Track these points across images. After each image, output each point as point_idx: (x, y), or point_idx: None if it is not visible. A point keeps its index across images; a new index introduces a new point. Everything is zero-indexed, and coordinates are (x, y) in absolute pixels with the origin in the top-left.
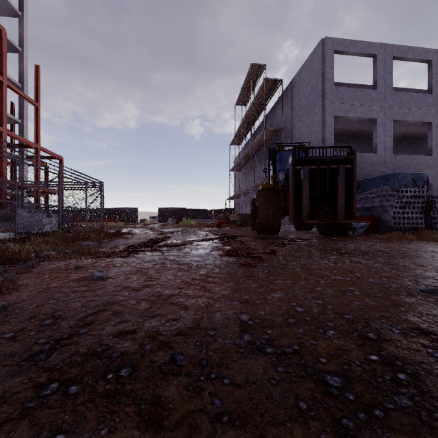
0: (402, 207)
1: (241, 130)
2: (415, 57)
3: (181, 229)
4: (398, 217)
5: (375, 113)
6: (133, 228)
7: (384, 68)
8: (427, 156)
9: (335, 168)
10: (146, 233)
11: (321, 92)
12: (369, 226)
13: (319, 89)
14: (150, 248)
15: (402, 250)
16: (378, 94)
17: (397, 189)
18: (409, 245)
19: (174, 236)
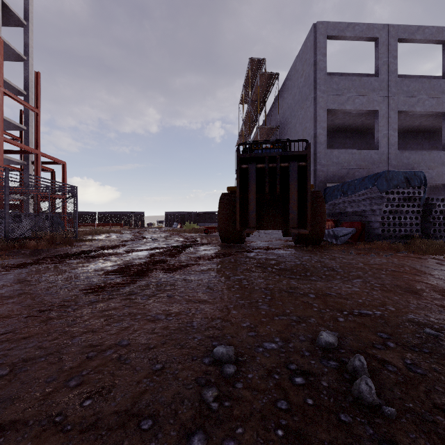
0: (392, 212)
1: (243, 129)
2: (426, 38)
3: (166, 235)
4: (388, 223)
5: (376, 104)
6: (117, 234)
7: (387, 53)
8: (441, 151)
9: (286, 166)
10: (114, 240)
11: (313, 83)
12: (354, 234)
13: (311, 80)
14: (62, 259)
15: (355, 267)
16: (380, 82)
17: (386, 190)
18: (377, 259)
19: (132, 243)
